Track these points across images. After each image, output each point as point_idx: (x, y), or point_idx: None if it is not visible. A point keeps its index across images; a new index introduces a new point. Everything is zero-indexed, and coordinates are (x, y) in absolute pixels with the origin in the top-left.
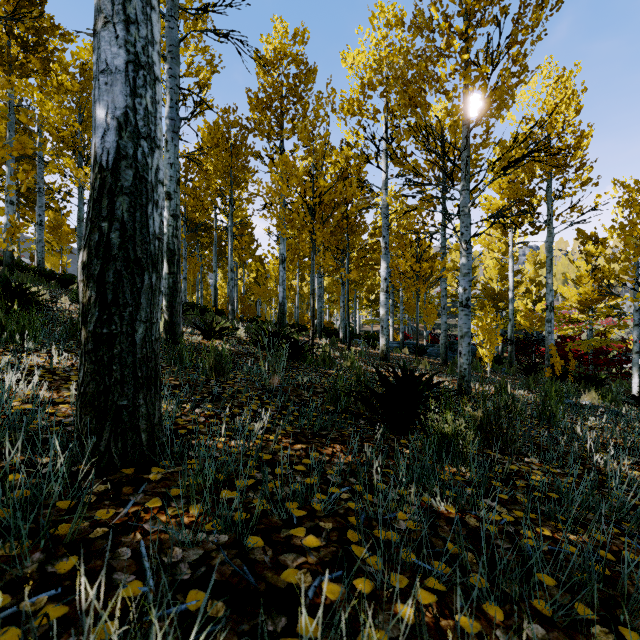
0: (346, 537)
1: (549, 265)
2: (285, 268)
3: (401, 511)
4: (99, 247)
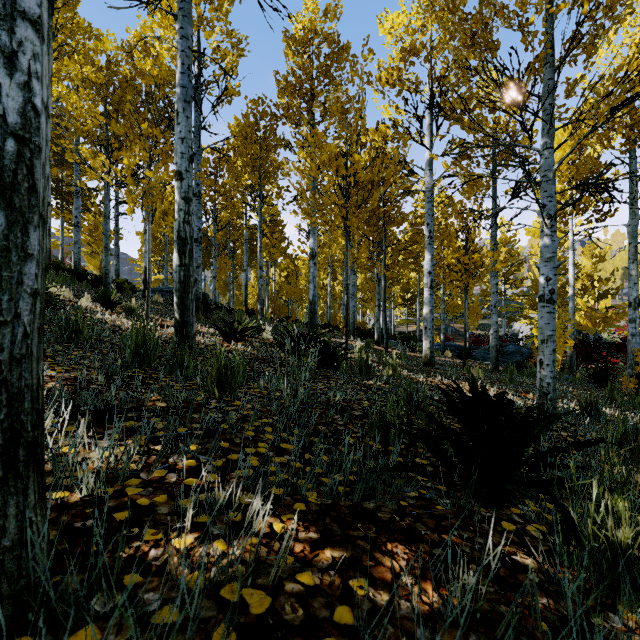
0: None
1: (633, 253)
2: (316, 264)
3: None
4: None
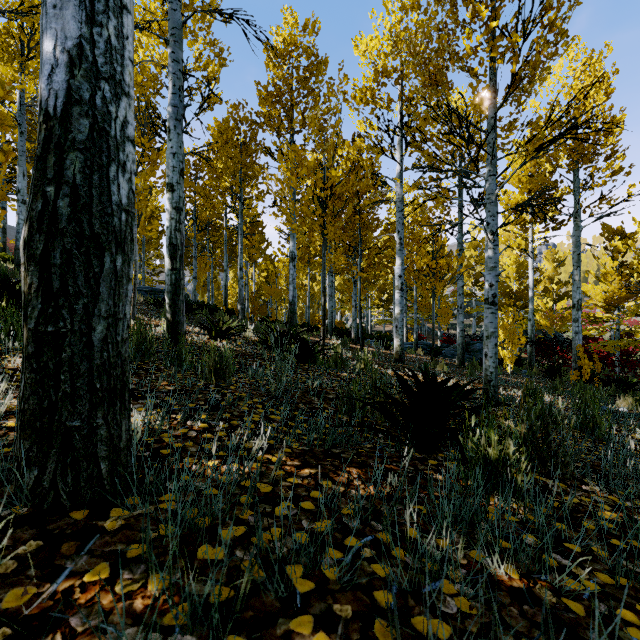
0: (373, 632)
1: (576, 261)
2: (295, 266)
3: (445, 577)
4: (42, 218)
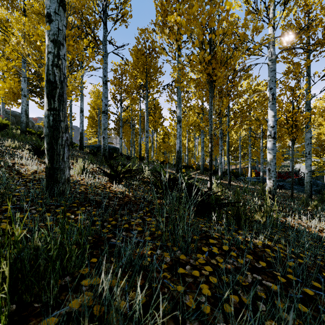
0: None
1: None
2: (181, 126)
3: None
4: None
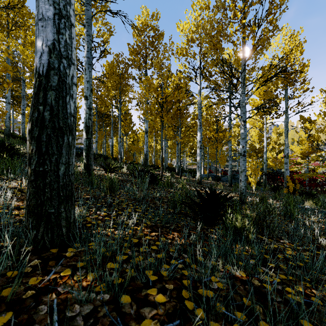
0: (181, 294)
1: (286, 134)
2: (147, 136)
3: (213, 275)
4: (37, 120)
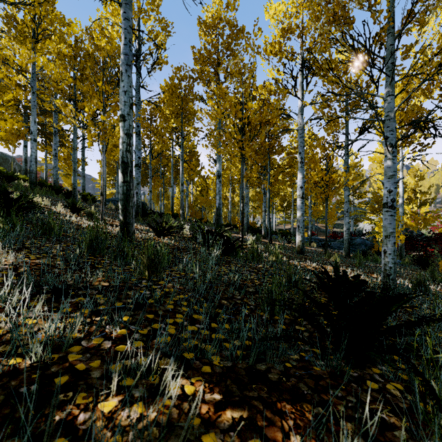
0: None
1: None
2: (220, 181)
3: None
4: None
